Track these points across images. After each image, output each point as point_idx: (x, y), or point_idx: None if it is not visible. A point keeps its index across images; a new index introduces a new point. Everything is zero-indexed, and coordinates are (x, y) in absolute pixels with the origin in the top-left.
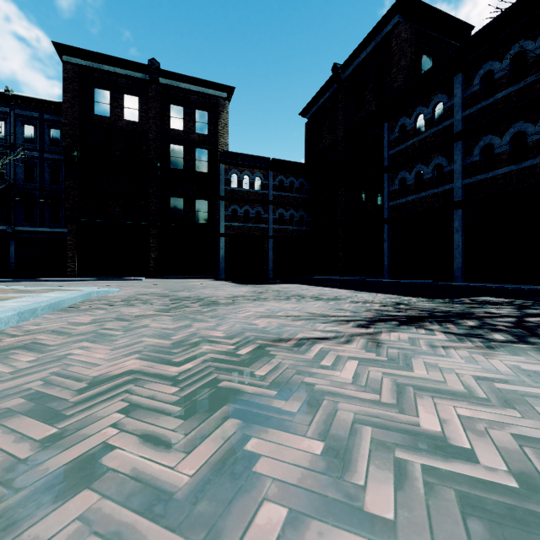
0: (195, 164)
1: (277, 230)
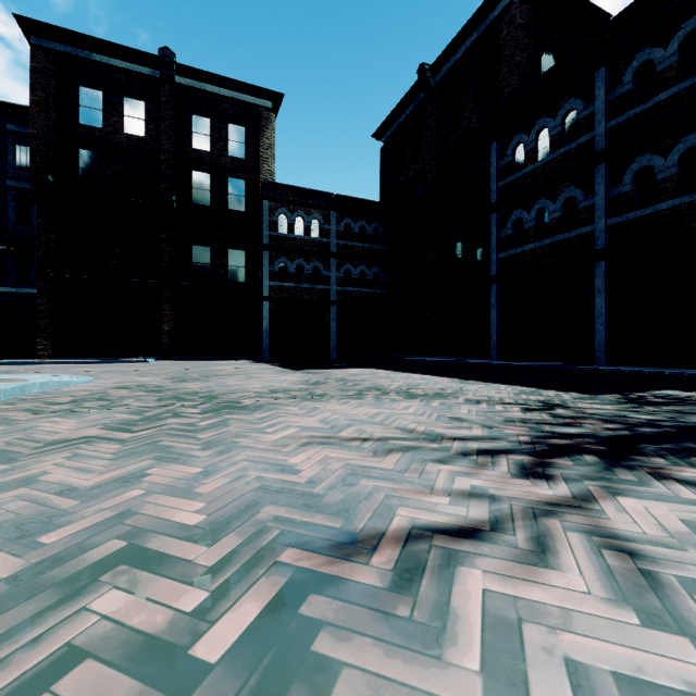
0: (227, 200)
1: (342, 293)
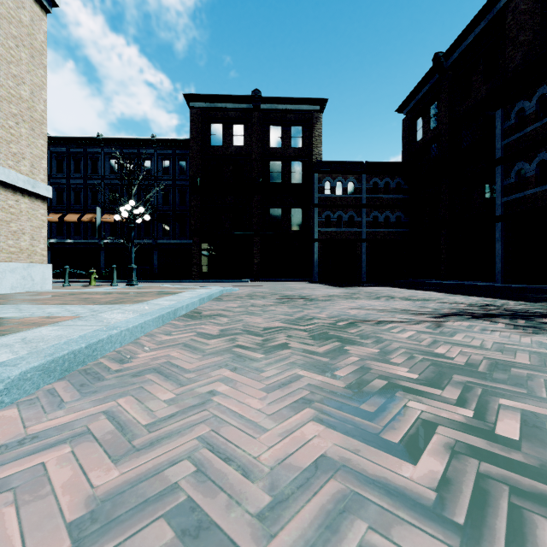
0: (291, 177)
1: (370, 233)
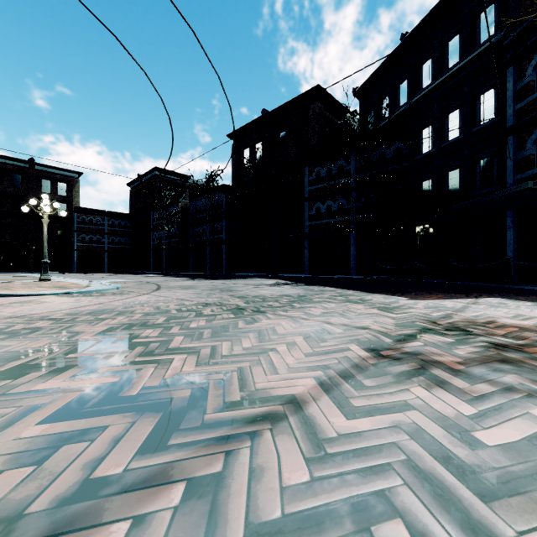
0: (58, 212)
1: (110, 248)
